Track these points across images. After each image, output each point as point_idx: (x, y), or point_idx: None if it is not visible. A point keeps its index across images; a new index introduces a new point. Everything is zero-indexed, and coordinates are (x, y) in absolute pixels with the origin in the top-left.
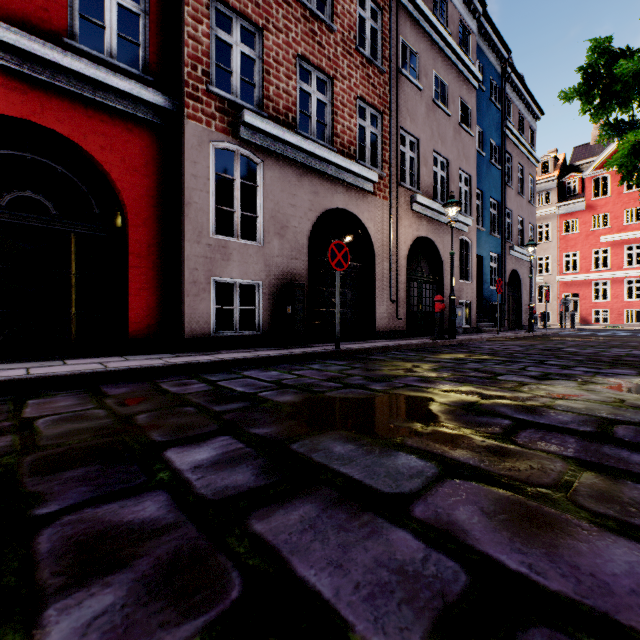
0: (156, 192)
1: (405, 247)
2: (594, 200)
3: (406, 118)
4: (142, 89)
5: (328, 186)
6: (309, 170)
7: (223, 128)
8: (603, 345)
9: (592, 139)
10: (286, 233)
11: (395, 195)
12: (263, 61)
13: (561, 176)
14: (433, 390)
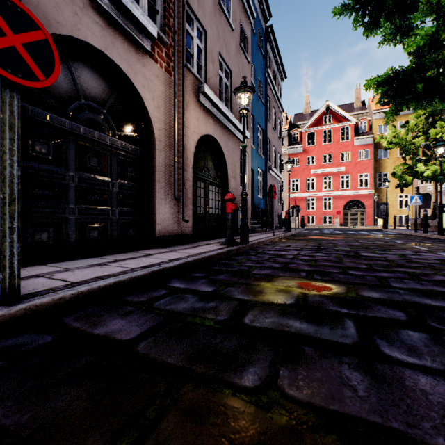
0: None
1: (192, 140)
2: (307, 147)
3: None
4: None
5: None
6: None
7: None
8: (369, 245)
9: (304, 111)
10: None
11: (181, 76)
12: None
13: (289, 130)
14: None
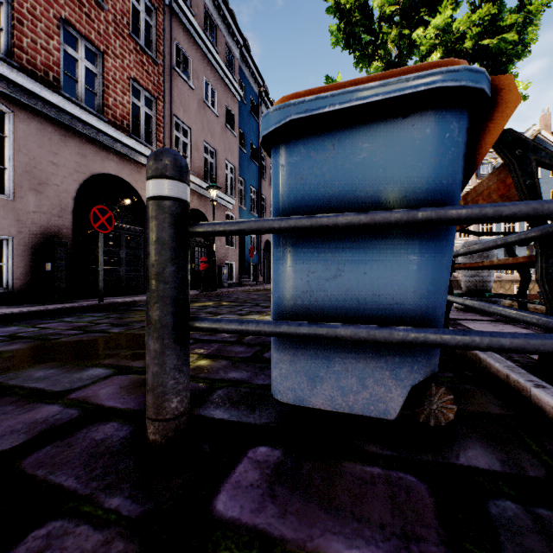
0: None
1: None
2: None
3: (180, 109)
4: None
5: (98, 152)
6: (75, 133)
7: None
8: None
9: None
10: (46, 190)
11: None
12: (14, 8)
13: None
14: None
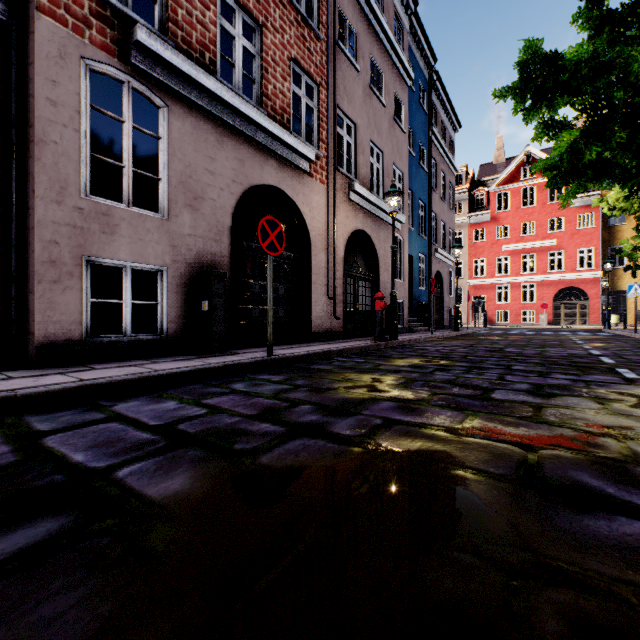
0: None
1: (343, 239)
2: (498, 213)
3: (344, 98)
4: None
5: (257, 156)
6: (232, 131)
7: (104, 43)
8: (533, 344)
9: (494, 159)
10: (201, 206)
11: (332, 180)
12: None
13: (471, 189)
14: (434, 431)
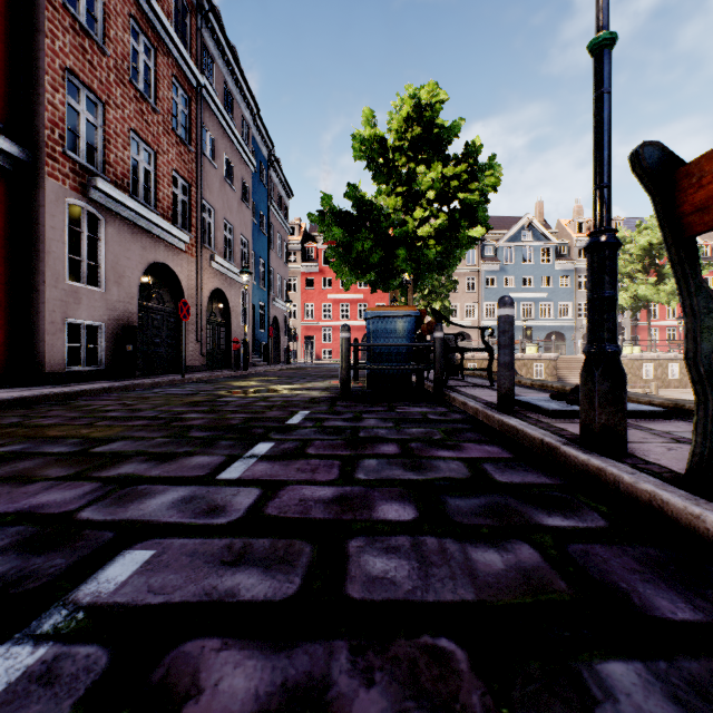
0: (3, 233)
1: (206, 296)
2: (324, 267)
3: (207, 190)
4: (0, 138)
5: (153, 243)
6: (140, 229)
7: (75, 187)
8: (329, 371)
9: None
10: (123, 282)
11: (199, 253)
12: (106, 131)
13: (304, 241)
14: (272, 387)
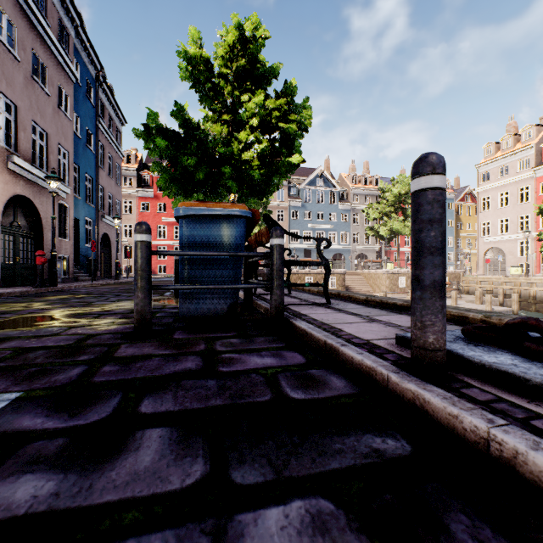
0: None
1: (1, 202)
2: (159, 193)
3: (2, 80)
4: None
5: None
6: None
7: None
8: None
9: None
10: None
11: None
12: None
13: (140, 169)
14: (53, 312)
